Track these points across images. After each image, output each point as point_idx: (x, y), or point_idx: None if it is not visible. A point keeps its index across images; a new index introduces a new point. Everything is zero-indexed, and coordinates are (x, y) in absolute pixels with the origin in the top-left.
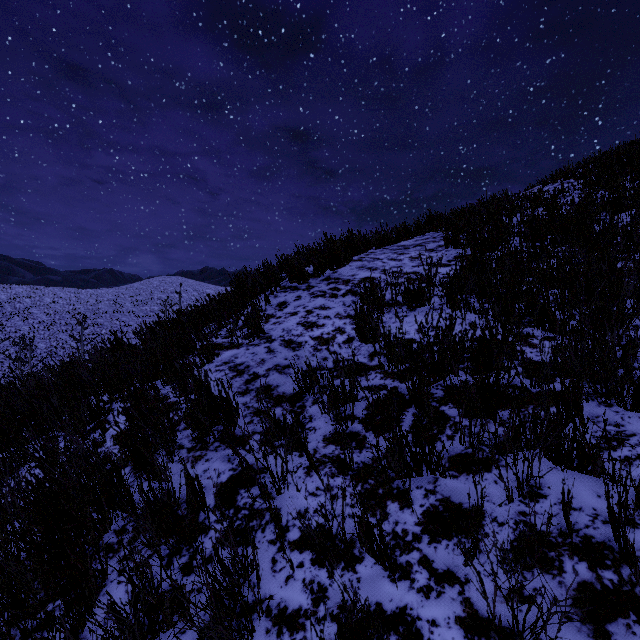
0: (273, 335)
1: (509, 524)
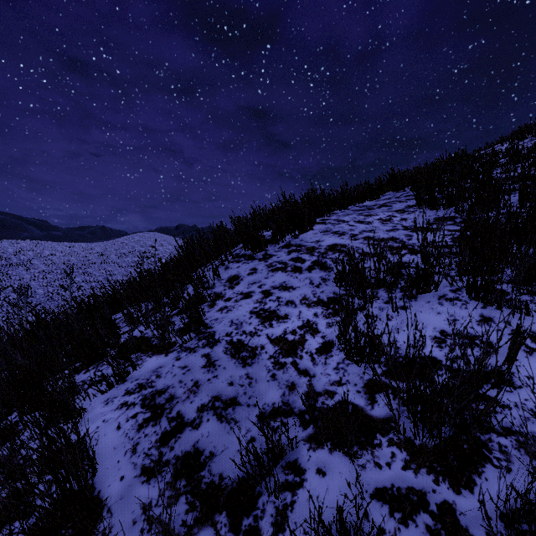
0: (217, 331)
1: None
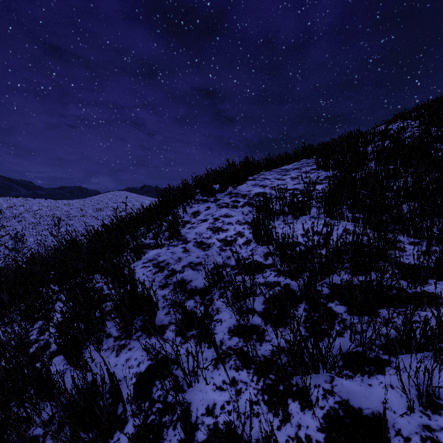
0: (188, 237)
1: (415, 440)
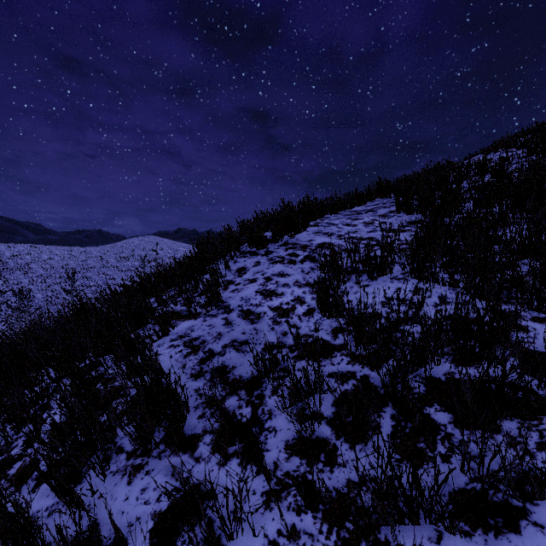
0: (231, 304)
1: None
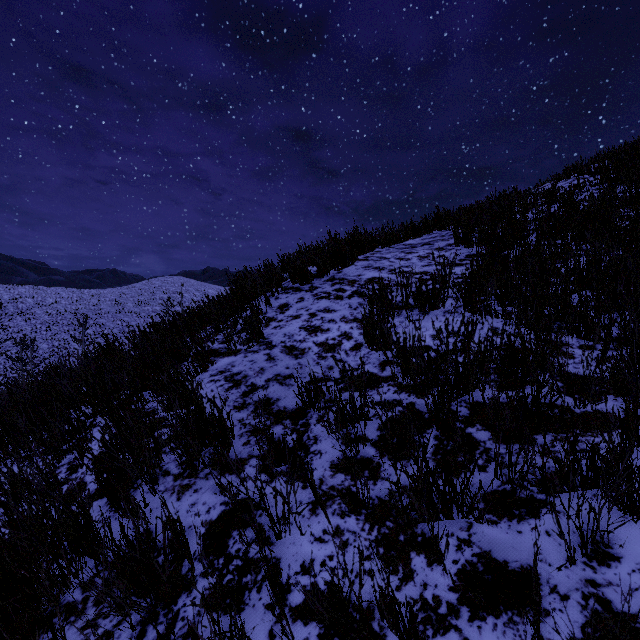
0: (274, 340)
1: (575, 598)
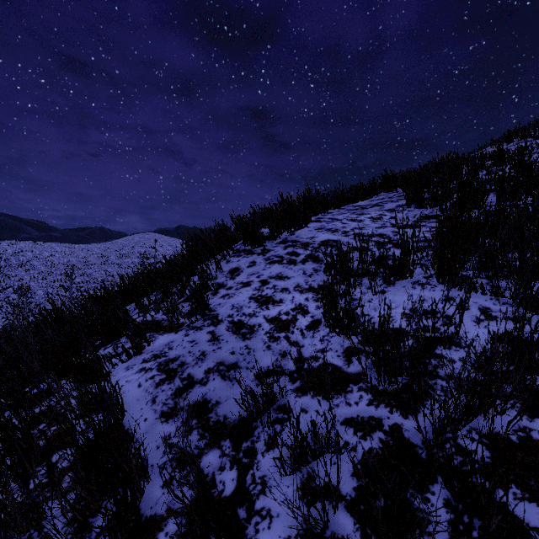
0: (220, 314)
1: None
